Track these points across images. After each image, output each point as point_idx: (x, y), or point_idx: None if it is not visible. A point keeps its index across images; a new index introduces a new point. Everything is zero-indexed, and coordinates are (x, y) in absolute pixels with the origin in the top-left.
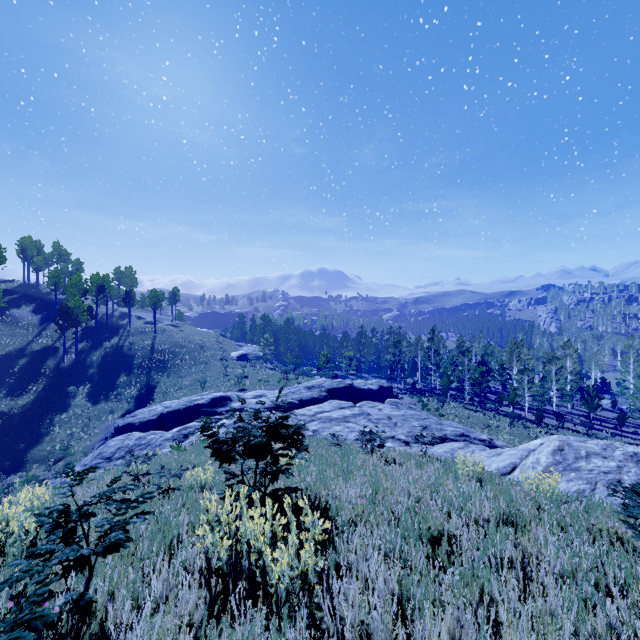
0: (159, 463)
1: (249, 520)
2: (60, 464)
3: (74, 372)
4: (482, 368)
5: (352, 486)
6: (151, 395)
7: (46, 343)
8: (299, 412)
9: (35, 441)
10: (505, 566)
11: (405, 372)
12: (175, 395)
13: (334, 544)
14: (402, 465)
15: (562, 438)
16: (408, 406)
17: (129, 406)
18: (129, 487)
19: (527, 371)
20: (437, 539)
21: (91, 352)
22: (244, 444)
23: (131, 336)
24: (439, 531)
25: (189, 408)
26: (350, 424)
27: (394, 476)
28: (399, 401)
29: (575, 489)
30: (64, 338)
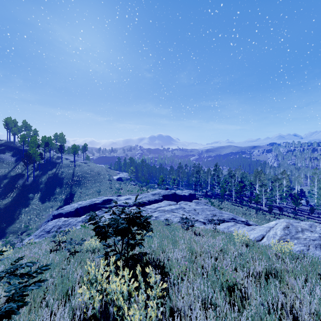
0: (73, 235)
1: (113, 283)
2: (24, 234)
3: (32, 186)
4: (241, 184)
5: (178, 250)
6: (72, 198)
7: (18, 172)
8: (148, 207)
9: (11, 222)
10: (279, 309)
11: (202, 186)
12: (84, 198)
13: (169, 293)
14: (204, 236)
15: (286, 220)
16: (204, 204)
17: (61, 204)
18: (28, 264)
19: (264, 186)
20: (232, 288)
21: (41, 176)
22: (114, 228)
23: (62, 168)
24: (233, 282)
25: (91, 205)
26: (174, 213)
27: (201, 244)
28: (199, 201)
29: (298, 249)
30: (27, 169)
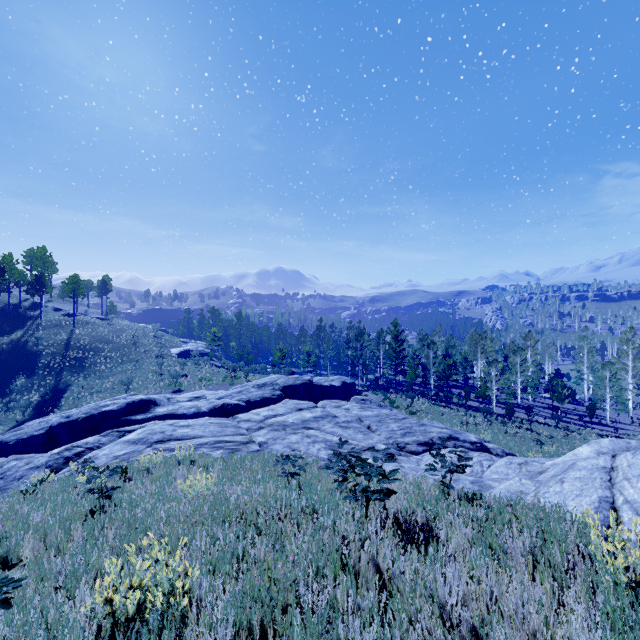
0: None
1: None
2: None
3: None
4: (449, 361)
5: None
6: (58, 401)
7: None
8: (243, 417)
9: None
10: None
11: (367, 367)
12: (89, 400)
13: None
14: (443, 543)
15: (619, 443)
16: (378, 404)
17: (24, 416)
18: None
19: (495, 362)
20: None
21: None
22: None
23: (41, 330)
24: None
25: (92, 417)
26: (311, 431)
27: None
28: (367, 398)
29: None
30: None
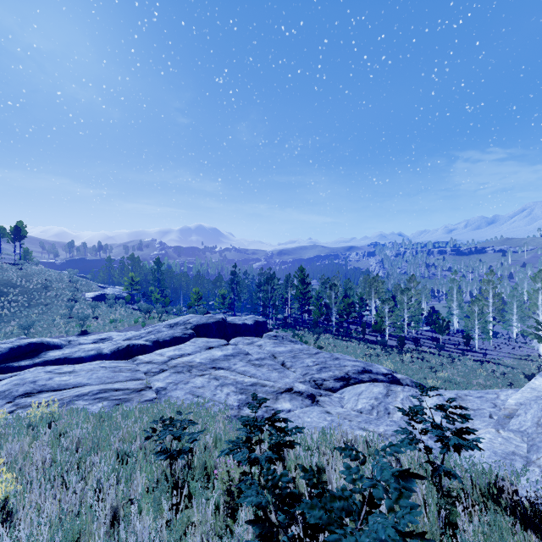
0: None
1: None
2: None
3: None
4: (349, 300)
5: None
6: None
7: None
8: (144, 359)
9: None
10: None
11: (277, 308)
12: None
13: None
14: None
15: None
16: (289, 340)
17: None
18: None
19: (388, 301)
20: None
21: None
22: None
23: None
24: None
25: None
26: (220, 372)
27: None
28: (279, 335)
29: None
30: None
